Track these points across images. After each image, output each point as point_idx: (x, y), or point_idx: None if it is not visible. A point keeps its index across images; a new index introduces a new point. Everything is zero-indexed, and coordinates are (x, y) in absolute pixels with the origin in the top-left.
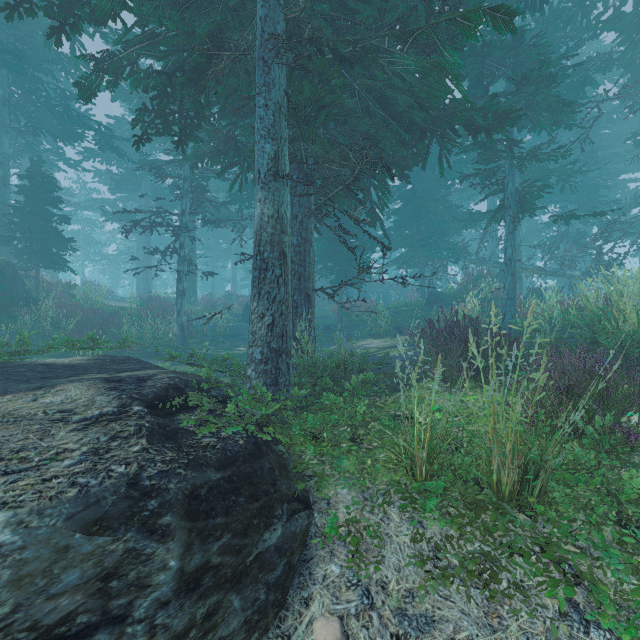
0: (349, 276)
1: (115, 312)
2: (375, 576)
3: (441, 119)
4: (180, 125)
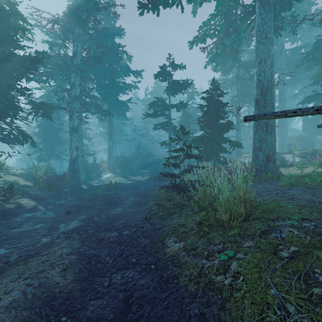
0: None
1: None
2: None
3: None
4: None
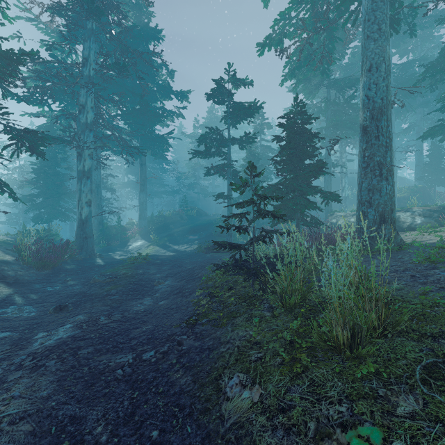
0: None
1: None
2: None
3: None
4: None
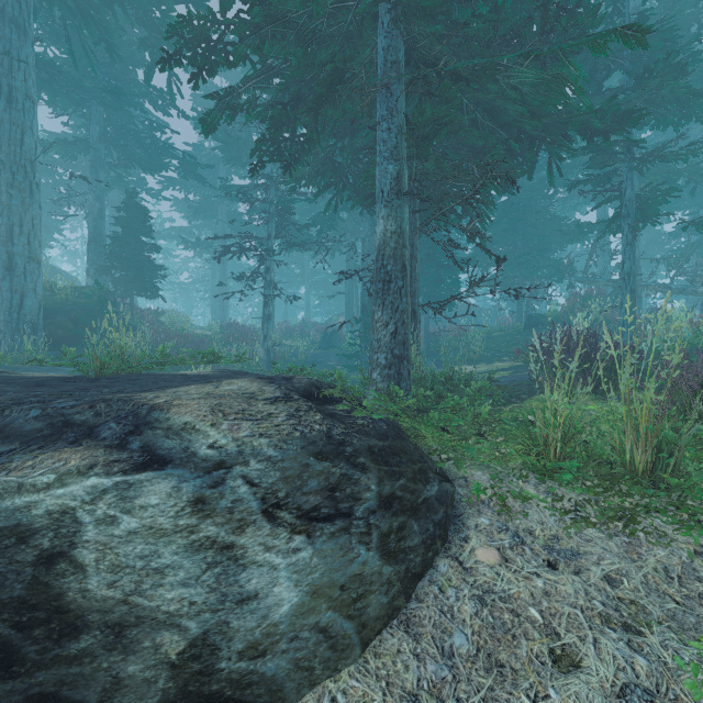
0: (437, 298)
1: (200, 338)
2: (521, 526)
3: (553, 126)
4: (292, 151)
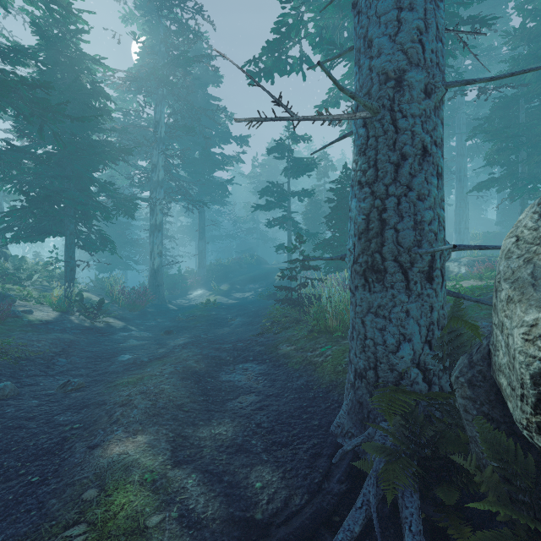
0: None
1: None
2: None
3: None
4: None
